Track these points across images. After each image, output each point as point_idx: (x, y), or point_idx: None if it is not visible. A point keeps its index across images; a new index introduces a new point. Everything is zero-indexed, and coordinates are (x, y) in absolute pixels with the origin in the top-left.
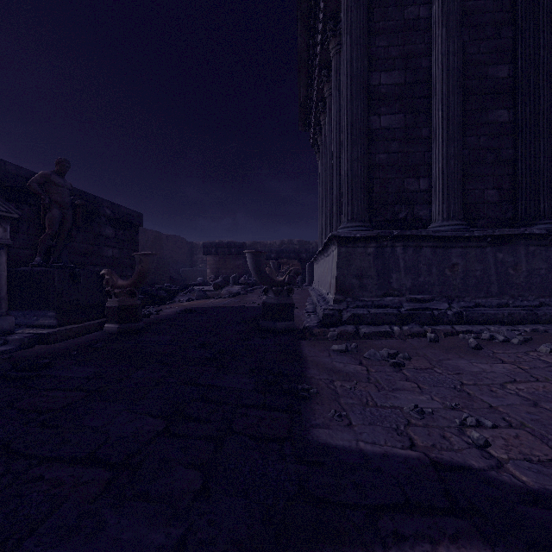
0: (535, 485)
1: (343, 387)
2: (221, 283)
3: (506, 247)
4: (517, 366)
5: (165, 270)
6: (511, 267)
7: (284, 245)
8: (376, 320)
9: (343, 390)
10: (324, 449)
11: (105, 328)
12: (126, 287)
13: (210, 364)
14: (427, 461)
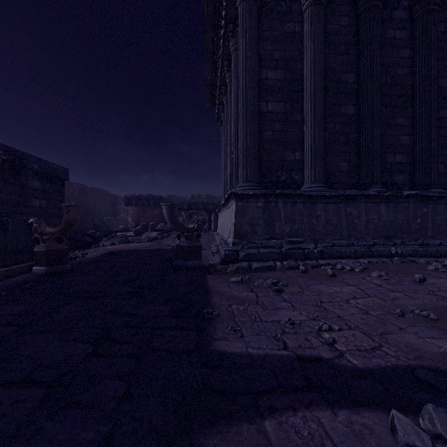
0: (361, 365)
1: (238, 309)
2: (141, 229)
3: (353, 204)
4: (358, 288)
5: (89, 218)
6: (355, 218)
7: (194, 198)
8: (264, 257)
9: (238, 311)
10: (222, 356)
11: (33, 270)
12: (54, 234)
13: (131, 297)
14: (294, 357)
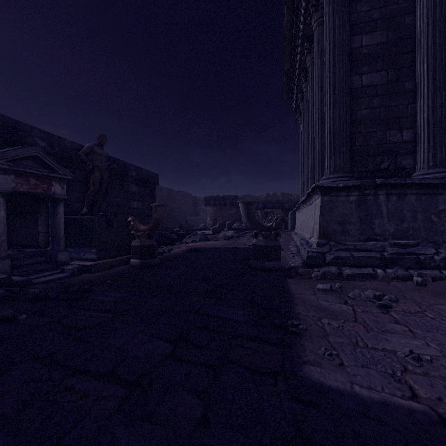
0: None
1: (331, 325)
2: (218, 228)
3: None
4: None
5: (175, 218)
6: None
7: (269, 197)
8: (359, 262)
9: (331, 328)
10: (318, 389)
11: (131, 262)
12: (145, 231)
13: (209, 296)
14: (435, 417)
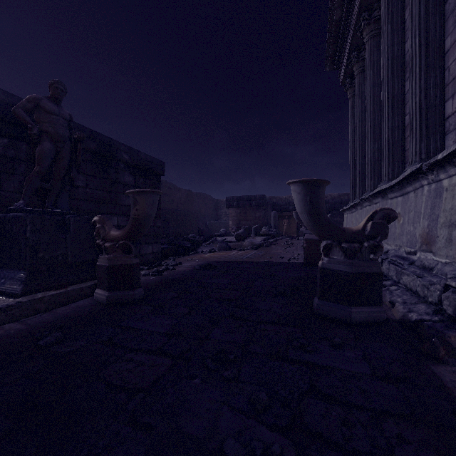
0: None
1: None
2: (243, 234)
3: None
4: None
5: (193, 222)
6: None
7: None
8: None
9: None
10: None
11: (95, 294)
12: (118, 240)
13: None
14: None
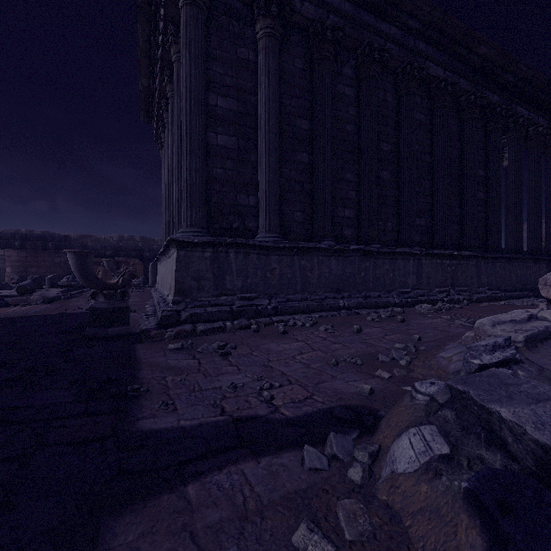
0: (292, 415)
1: (174, 381)
2: (30, 286)
3: (306, 257)
4: (305, 343)
5: None
6: (309, 271)
7: (123, 241)
8: (212, 317)
9: (174, 383)
10: (148, 435)
11: None
12: None
13: (11, 385)
14: (231, 420)
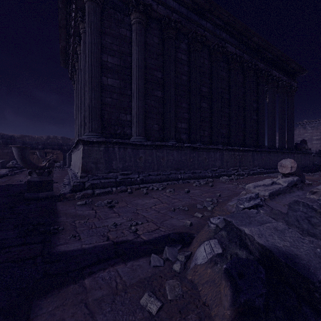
0: (147, 239)
1: (80, 223)
2: None
3: (160, 150)
4: (158, 199)
5: None
6: (161, 158)
7: (50, 139)
8: (104, 185)
9: (80, 224)
10: (62, 254)
11: None
12: None
13: None
14: (112, 243)
